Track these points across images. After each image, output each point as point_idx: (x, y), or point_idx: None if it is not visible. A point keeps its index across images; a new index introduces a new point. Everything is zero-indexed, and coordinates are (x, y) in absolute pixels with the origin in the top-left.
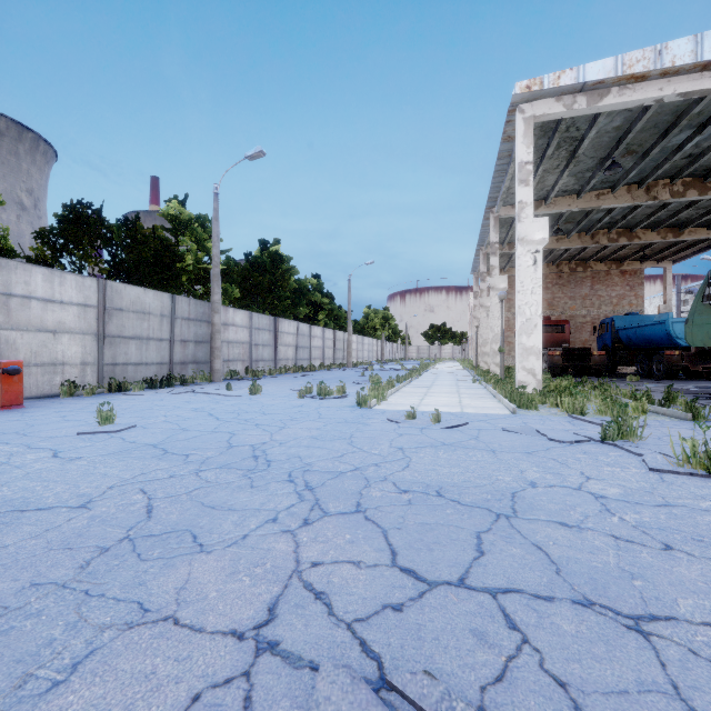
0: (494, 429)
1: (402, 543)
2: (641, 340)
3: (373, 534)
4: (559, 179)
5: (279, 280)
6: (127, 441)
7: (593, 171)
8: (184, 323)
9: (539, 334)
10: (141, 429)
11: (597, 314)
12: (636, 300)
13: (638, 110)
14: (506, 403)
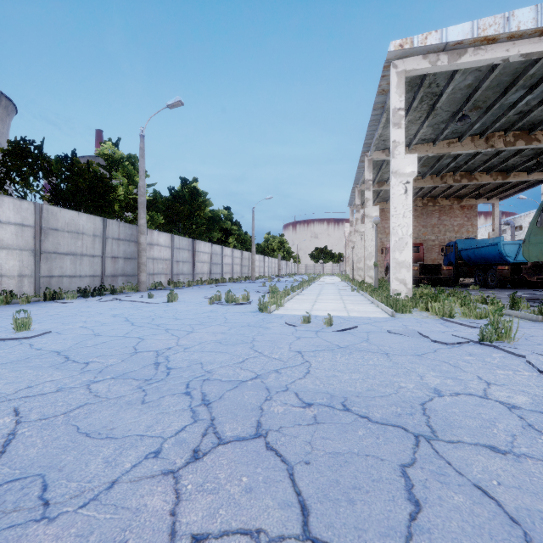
0: (381, 331)
1: (314, 491)
2: (478, 258)
3: (277, 475)
4: (420, 129)
5: (196, 210)
6: (33, 348)
7: (447, 123)
8: (115, 243)
9: (409, 251)
10: (55, 335)
11: (443, 239)
12: (472, 228)
13: (486, 70)
14: (384, 308)
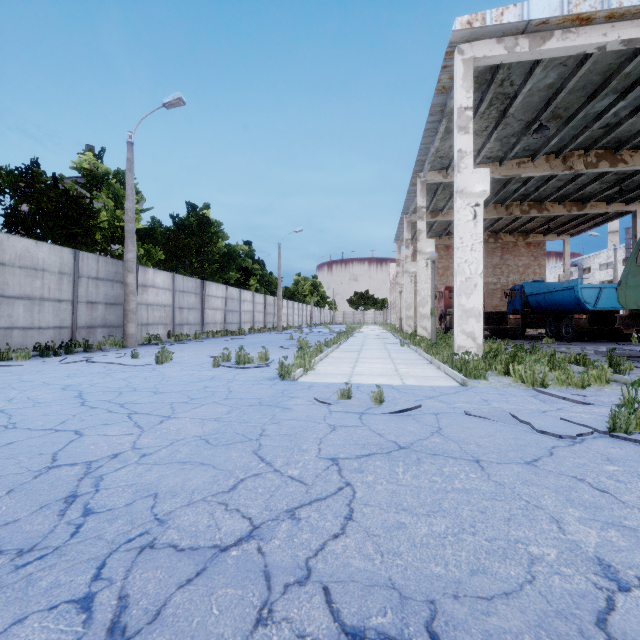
0: (455, 412)
1: None
2: (549, 305)
3: None
4: (486, 142)
5: (207, 243)
6: None
7: (518, 137)
8: (92, 283)
9: (479, 295)
10: None
11: (506, 282)
12: (539, 269)
13: (572, 65)
14: (449, 372)
